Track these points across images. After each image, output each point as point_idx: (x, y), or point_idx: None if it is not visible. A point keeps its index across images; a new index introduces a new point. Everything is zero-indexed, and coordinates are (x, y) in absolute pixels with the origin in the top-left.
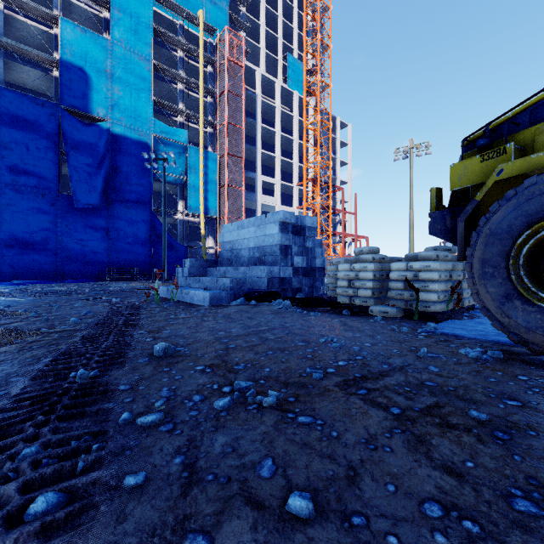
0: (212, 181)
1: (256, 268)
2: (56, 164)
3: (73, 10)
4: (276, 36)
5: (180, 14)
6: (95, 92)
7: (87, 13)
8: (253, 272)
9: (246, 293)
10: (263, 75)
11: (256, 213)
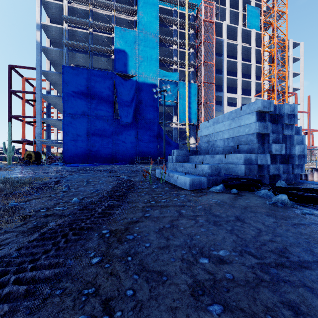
0: (193, 101)
1: (232, 155)
2: (113, 103)
3: (121, 22)
4: None
5: (174, 3)
6: (130, 61)
7: (126, 21)
8: (229, 159)
9: (224, 180)
10: (228, 25)
11: None
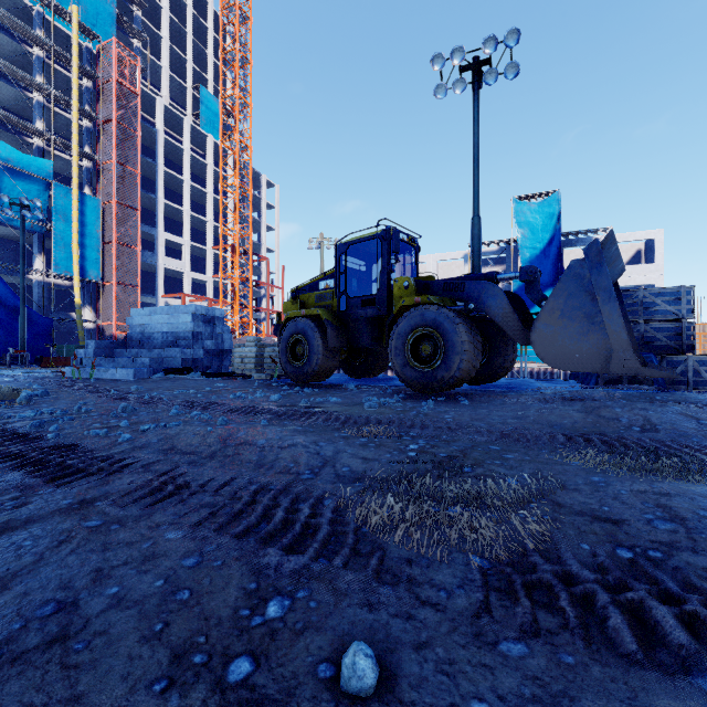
0: (93, 234)
1: (171, 350)
2: None
3: None
4: (185, 58)
5: None
6: None
7: None
8: (168, 353)
9: (165, 369)
10: (167, 106)
11: (156, 279)
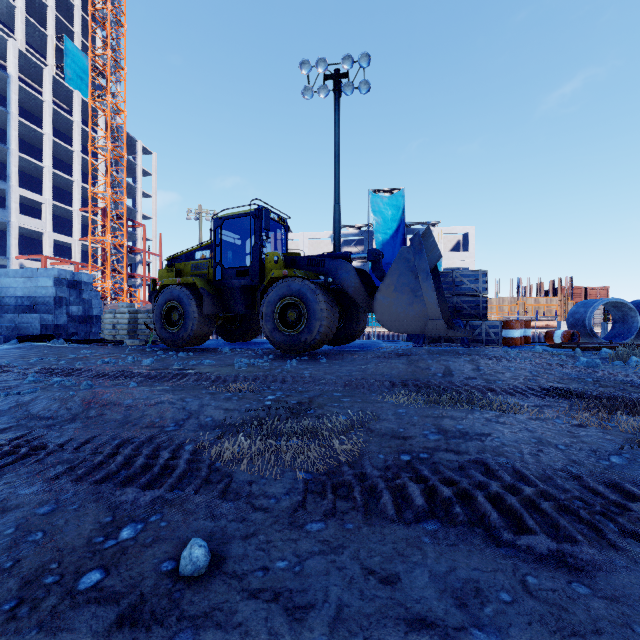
0: None
1: (27, 316)
2: None
3: None
4: (45, 3)
5: None
6: None
7: None
8: (24, 319)
9: (19, 337)
10: (23, 51)
11: (8, 238)
